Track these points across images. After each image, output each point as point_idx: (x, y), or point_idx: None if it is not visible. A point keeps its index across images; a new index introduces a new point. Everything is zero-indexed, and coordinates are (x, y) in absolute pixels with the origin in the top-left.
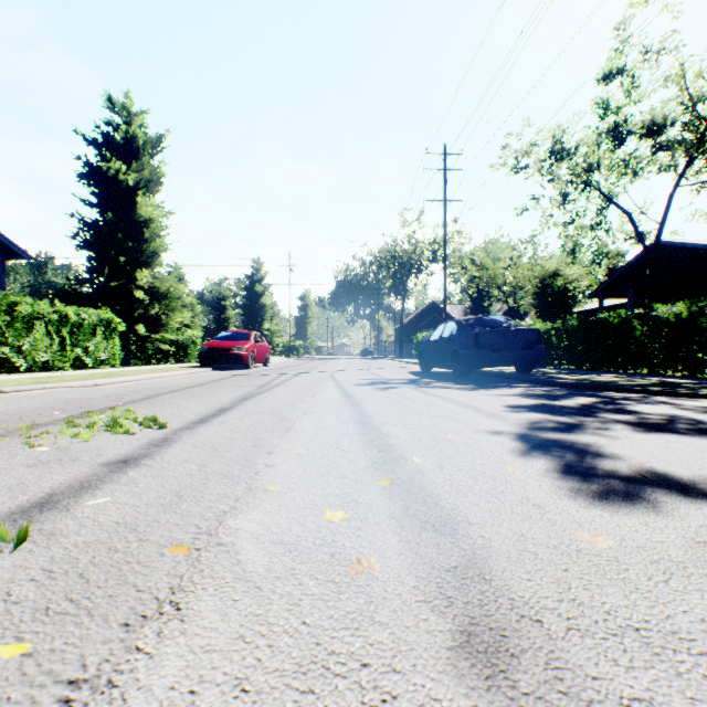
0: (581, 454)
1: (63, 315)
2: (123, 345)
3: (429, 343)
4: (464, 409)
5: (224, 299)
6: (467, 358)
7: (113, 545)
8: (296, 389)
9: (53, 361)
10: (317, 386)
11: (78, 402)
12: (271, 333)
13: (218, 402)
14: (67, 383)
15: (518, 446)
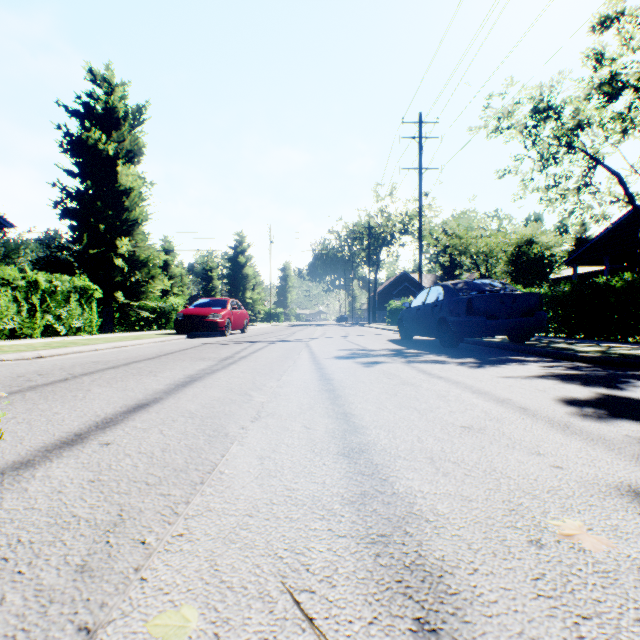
0: None
1: (33, 281)
2: (104, 312)
3: (410, 309)
4: (504, 409)
5: (211, 270)
6: (458, 326)
7: None
8: (262, 364)
9: (22, 329)
10: (288, 359)
11: None
12: (253, 301)
13: (145, 389)
14: None
15: None
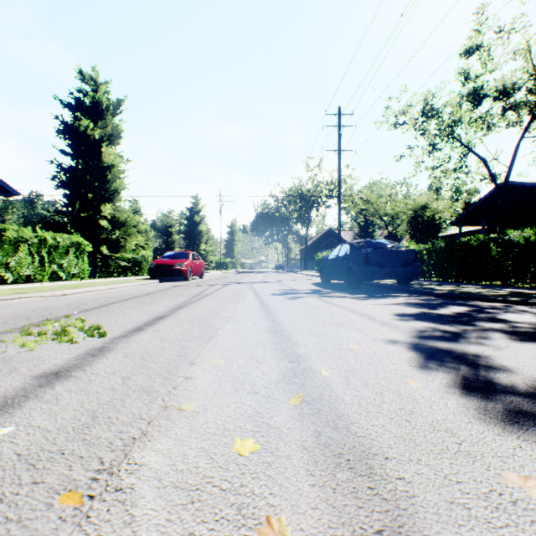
0: (474, 366)
1: (42, 239)
2: (91, 262)
3: (328, 260)
4: (360, 317)
5: (171, 227)
6: (359, 273)
7: (1, 490)
8: (222, 298)
9: (34, 275)
10: (239, 295)
11: (42, 310)
12: (206, 252)
13: (156, 311)
14: (40, 294)
15: (414, 357)
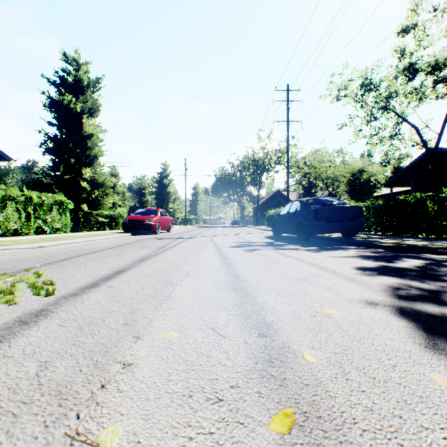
0: None
1: (28, 197)
2: (74, 218)
3: (279, 216)
4: (322, 271)
5: (144, 189)
6: (309, 227)
7: None
8: (185, 250)
9: (21, 229)
10: (201, 247)
11: (9, 263)
12: (173, 210)
13: (119, 263)
14: (17, 246)
15: (411, 328)
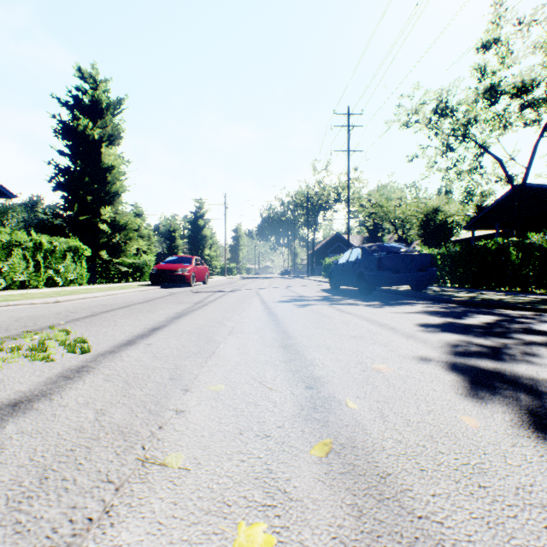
0: (536, 394)
1: (38, 243)
2: (90, 267)
3: (337, 265)
4: (380, 328)
5: (174, 231)
6: (371, 278)
7: None
8: (226, 306)
9: (29, 281)
10: (245, 302)
11: (27, 320)
12: (210, 257)
13: (153, 320)
14: (30, 301)
15: (458, 381)
